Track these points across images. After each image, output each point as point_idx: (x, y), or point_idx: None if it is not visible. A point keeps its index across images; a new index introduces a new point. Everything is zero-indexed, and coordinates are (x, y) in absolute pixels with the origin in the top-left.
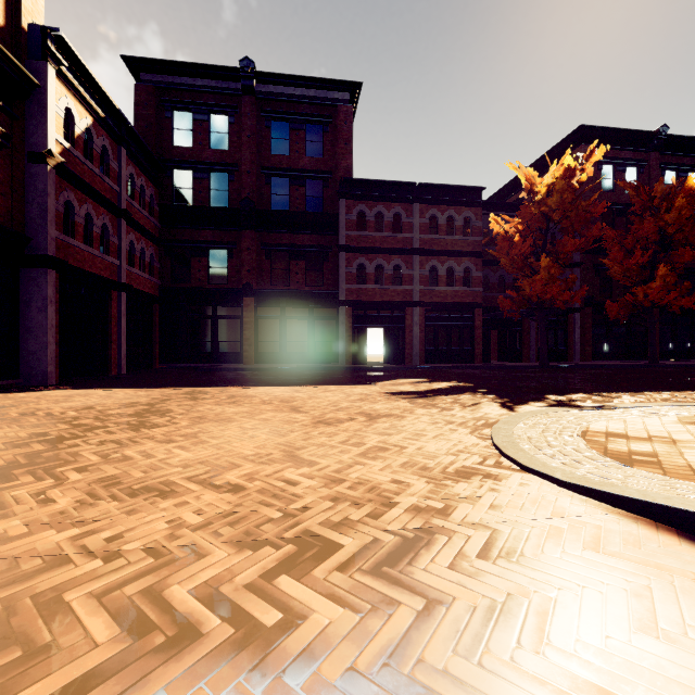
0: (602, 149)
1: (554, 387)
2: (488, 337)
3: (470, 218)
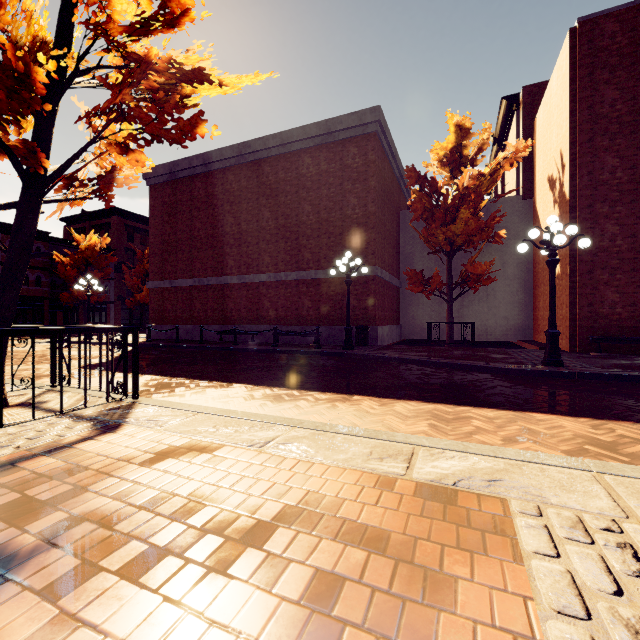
0: (109, 239)
1: (72, 336)
2: (55, 316)
3: (41, 248)
